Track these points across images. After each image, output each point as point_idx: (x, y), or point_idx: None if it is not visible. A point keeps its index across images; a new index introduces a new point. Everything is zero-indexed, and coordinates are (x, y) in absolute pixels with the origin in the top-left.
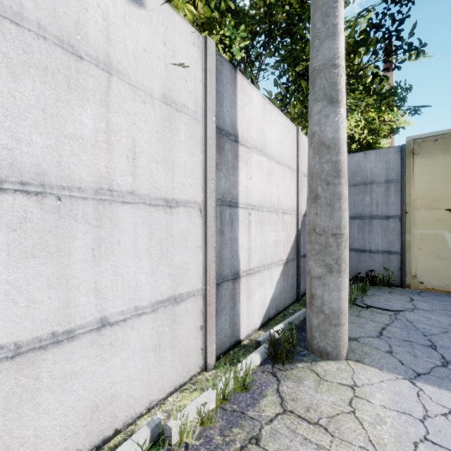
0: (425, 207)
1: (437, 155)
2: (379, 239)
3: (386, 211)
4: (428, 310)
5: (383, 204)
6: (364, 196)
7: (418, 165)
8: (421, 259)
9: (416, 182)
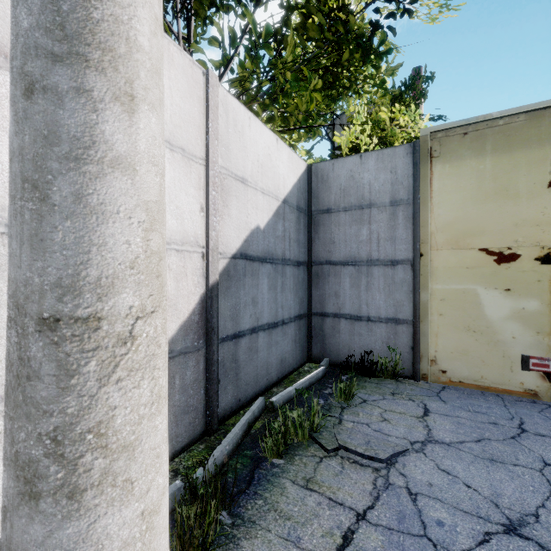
0: (449, 246)
1: (467, 158)
2: (381, 298)
3: (392, 253)
4: (451, 444)
5: (388, 241)
6: (360, 227)
7: (439, 176)
8: (443, 333)
9: (435, 203)
